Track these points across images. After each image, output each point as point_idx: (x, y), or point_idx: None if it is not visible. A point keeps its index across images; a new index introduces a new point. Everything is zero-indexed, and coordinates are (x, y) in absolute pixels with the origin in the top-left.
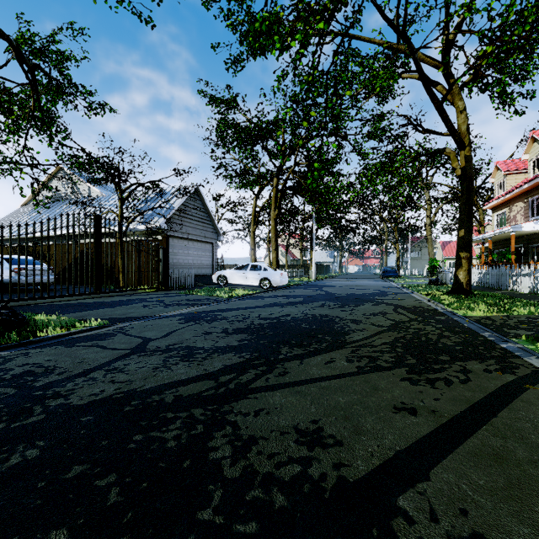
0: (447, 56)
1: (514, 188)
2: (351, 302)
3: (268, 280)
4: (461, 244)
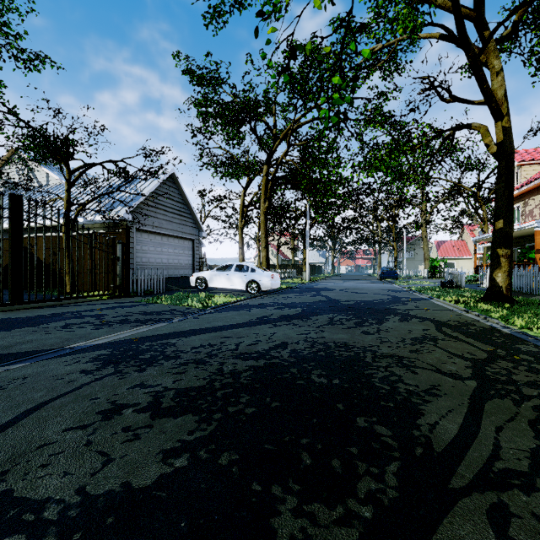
0: None
1: (532, 179)
2: (368, 316)
3: (256, 282)
4: (498, 239)
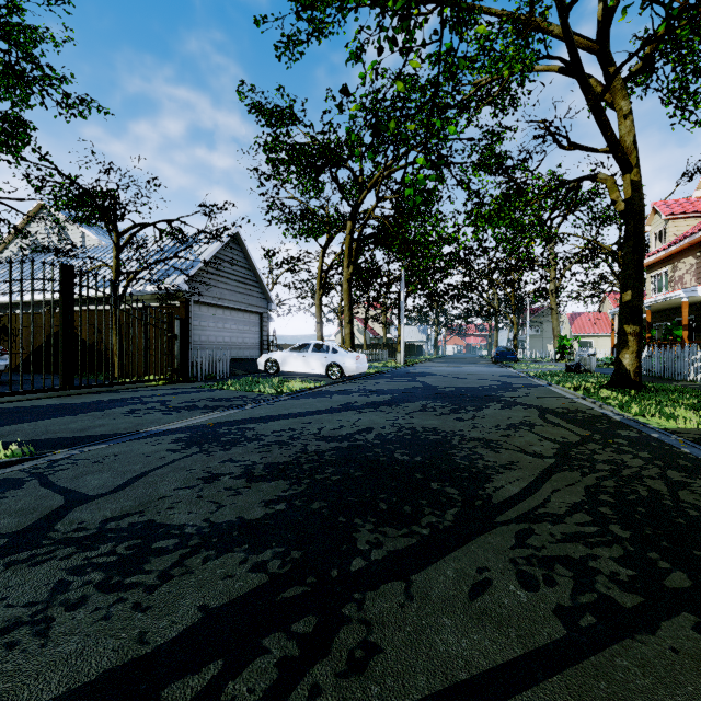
0: (625, 7)
1: (681, 237)
2: (467, 403)
3: (338, 366)
4: (626, 313)
